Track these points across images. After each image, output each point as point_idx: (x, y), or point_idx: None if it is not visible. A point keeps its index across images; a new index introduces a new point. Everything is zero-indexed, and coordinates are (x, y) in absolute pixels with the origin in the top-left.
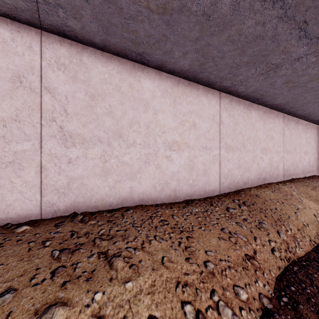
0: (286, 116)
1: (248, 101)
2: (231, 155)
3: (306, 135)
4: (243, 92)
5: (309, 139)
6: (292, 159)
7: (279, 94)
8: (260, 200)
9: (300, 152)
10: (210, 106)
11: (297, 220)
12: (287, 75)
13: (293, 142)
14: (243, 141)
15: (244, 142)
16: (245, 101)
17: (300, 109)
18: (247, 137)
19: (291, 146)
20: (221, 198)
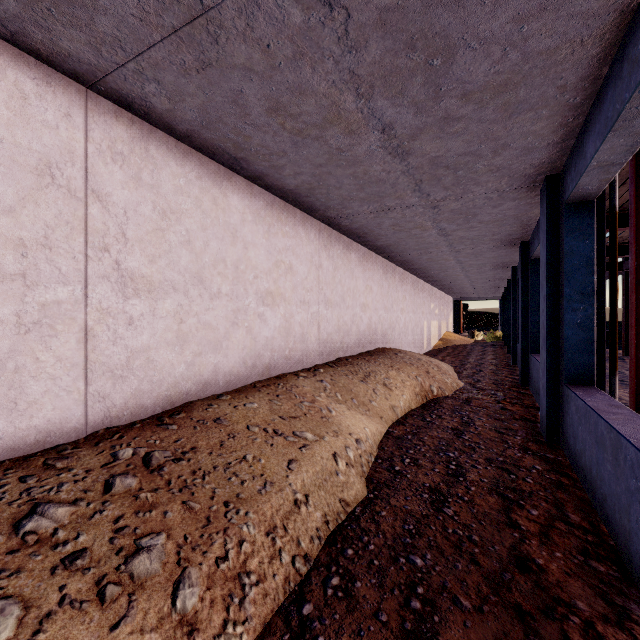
0: (325, 228)
1: (216, 163)
2: (144, 305)
3: (364, 274)
4: (175, 117)
5: (370, 281)
6: (337, 319)
7: (281, 156)
8: (215, 437)
9: (354, 306)
10: (25, 121)
11: (280, 492)
12: (260, 72)
13: (339, 284)
14: (198, 269)
15: (202, 270)
16: (207, 159)
17: (344, 216)
18: (213, 258)
19: (335, 293)
20: (60, 459)
